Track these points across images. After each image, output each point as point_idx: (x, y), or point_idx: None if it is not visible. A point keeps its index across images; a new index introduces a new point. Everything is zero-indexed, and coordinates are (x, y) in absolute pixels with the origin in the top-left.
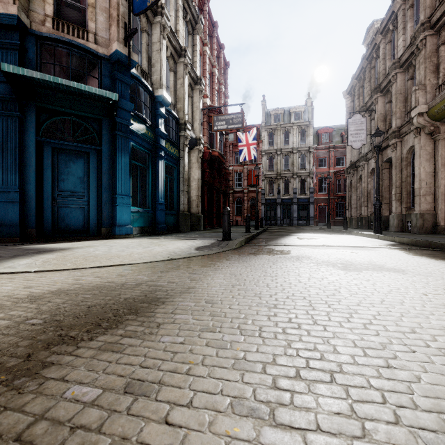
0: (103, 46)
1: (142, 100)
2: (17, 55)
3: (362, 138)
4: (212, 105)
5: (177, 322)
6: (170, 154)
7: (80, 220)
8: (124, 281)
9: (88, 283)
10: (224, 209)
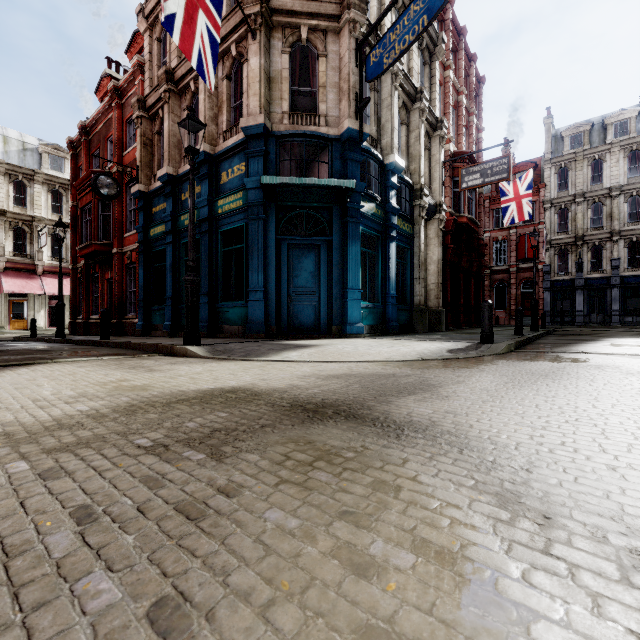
0: (333, 126)
1: (370, 172)
2: (262, 160)
3: None
4: (457, 151)
5: (461, 396)
6: (401, 233)
7: (311, 317)
8: (392, 373)
9: (362, 371)
10: (484, 303)
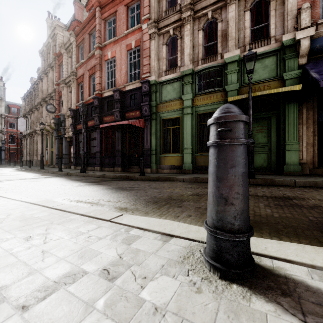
0: None
1: None
2: None
3: (25, 128)
4: None
5: None
6: None
7: None
8: None
9: None
10: None
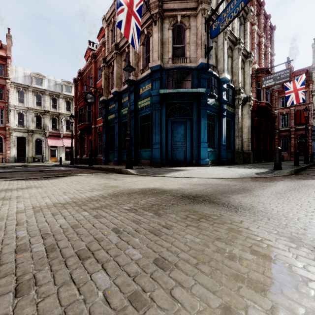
0: (193, 62)
1: (211, 83)
2: (159, 82)
3: None
4: (259, 67)
5: (265, 196)
6: (228, 113)
7: (182, 156)
8: (227, 183)
9: (211, 182)
10: (276, 148)
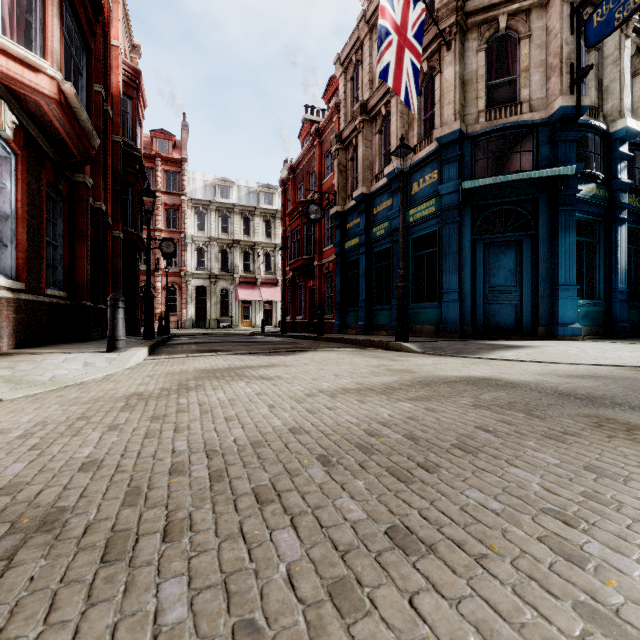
0: (538, 109)
1: (585, 147)
2: (456, 165)
3: None
4: None
5: None
6: (634, 212)
7: (510, 317)
8: None
9: (609, 374)
10: None
